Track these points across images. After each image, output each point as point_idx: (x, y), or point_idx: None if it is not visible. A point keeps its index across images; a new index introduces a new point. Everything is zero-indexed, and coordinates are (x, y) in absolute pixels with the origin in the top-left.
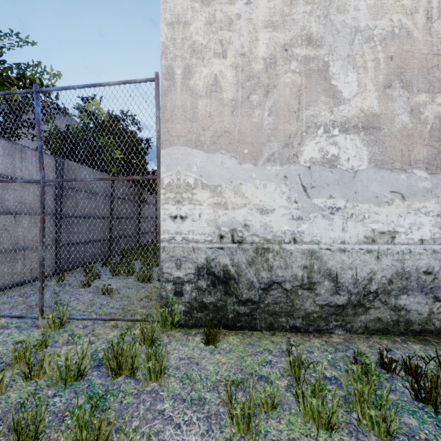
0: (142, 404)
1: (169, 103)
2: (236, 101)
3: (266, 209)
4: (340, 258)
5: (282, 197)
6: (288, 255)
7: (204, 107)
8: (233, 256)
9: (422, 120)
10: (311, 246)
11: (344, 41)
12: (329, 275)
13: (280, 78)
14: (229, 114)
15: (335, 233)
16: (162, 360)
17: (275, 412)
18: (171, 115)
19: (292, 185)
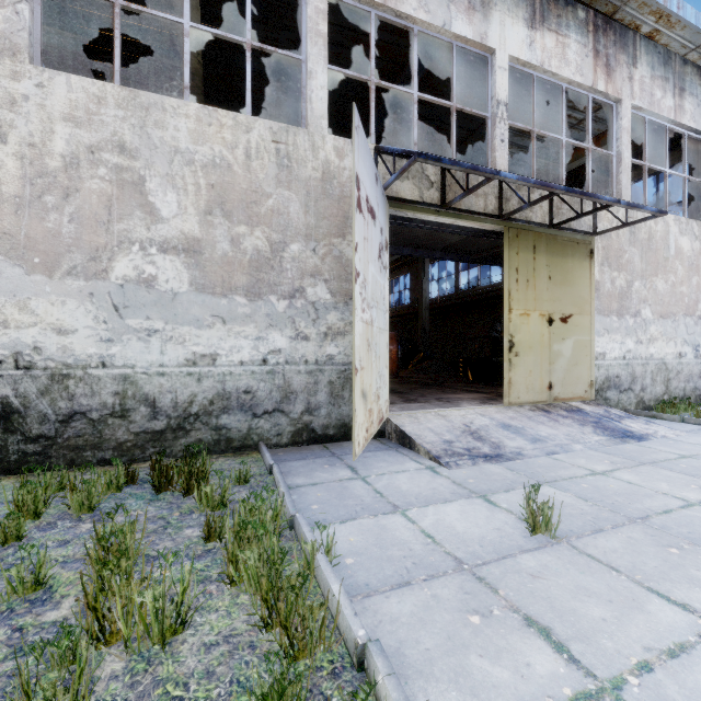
0: None
1: None
2: (21, 199)
3: (66, 329)
4: (159, 382)
5: (87, 316)
6: (95, 381)
7: None
8: (17, 385)
9: (243, 250)
10: (124, 370)
11: (164, 159)
12: (146, 400)
13: (85, 183)
14: (12, 213)
15: (153, 356)
16: None
17: None
18: None
19: (101, 304)
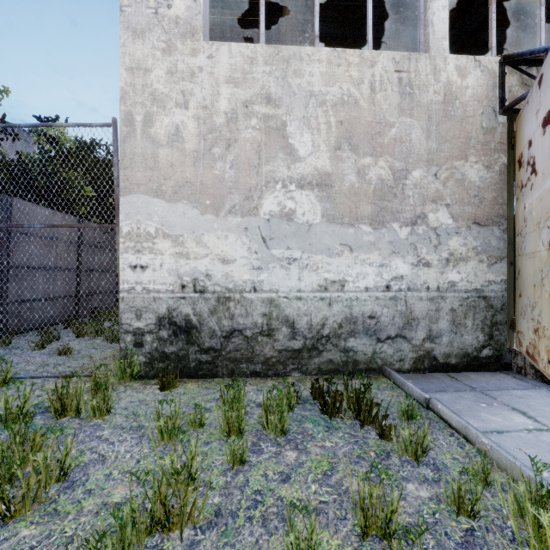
0: (83, 433)
1: (128, 150)
2: (198, 152)
3: (227, 259)
4: (297, 306)
5: (243, 248)
6: (249, 303)
7: (165, 156)
8: (195, 306)
9: (367, 180)
10: (270, 294)
11: (300, 103)
12: (286, 321)
13: (241, 133)
14: (191, 165)
15: (292, 282)
16: (108, 399)
17: (203, 429)
18: (131, 162)
19: (253, 237)
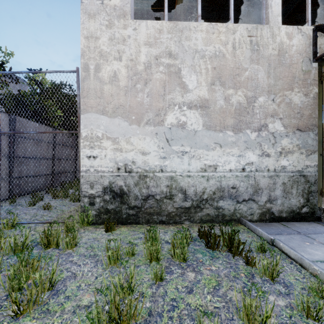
0: (61, 259)
1: (86, 86)
2: (127, 87)
3: (145, 152)
4: (187, 180)
5: (154, 145)
6: (158, 179)
7: (108, 90)
8: (125, 180)
9: (231, 103)
10: (171, 174)
11: (190, 57)
12: (181, 190)
13: (154, 75)
14: (123, 95)
15: (184, 166)
16: (75, 237)
17: (134, 257)
18: (87, 94)
19: (160, 138)
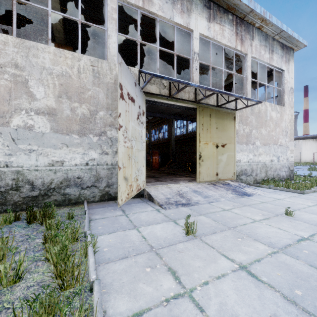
0: None
1: None
2: None
3: None
4: (35, 174)
5: None
6: (3, 173)
7: None
8: None
9: (76, 114)
10: (17, 168)
11: (37, 71)
12: (28, 182)
13: None
14: None
15: (32, 162)
16: None
17: None
18: None
19: (5, 138)
